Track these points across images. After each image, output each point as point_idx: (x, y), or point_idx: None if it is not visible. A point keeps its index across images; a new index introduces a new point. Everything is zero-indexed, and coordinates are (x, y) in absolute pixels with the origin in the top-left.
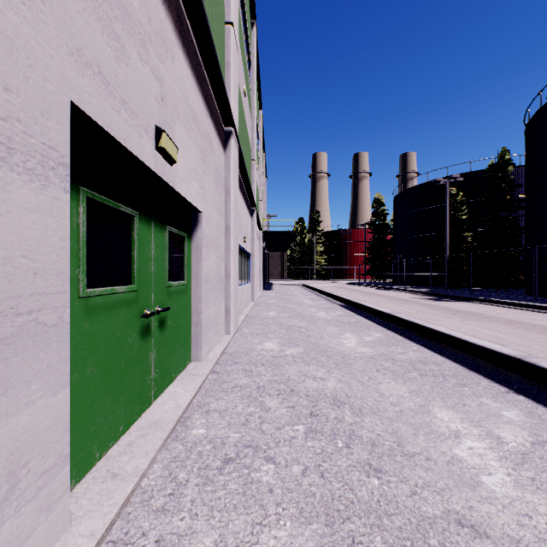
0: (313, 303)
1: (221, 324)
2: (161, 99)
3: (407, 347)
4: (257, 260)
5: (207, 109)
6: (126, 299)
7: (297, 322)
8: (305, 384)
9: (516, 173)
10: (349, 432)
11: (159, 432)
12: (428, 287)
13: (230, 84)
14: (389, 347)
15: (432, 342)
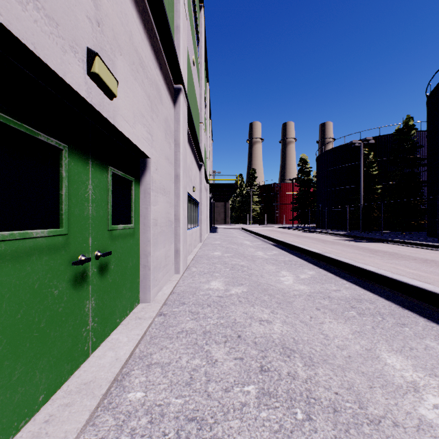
0: (251, 244)
1: (171, 264)
2: (97, 23)
3: (339, 284)
4: (205, 207)
5: (155, 60)
6: (50, 244)
7: (239, 261)
8: (252, 328)
9: (417, 136)
10: (307, 394)
11: (88, 400)
12: (345, 230)
13: (179, 45)
14: (323, 284)
15: (361, 280)
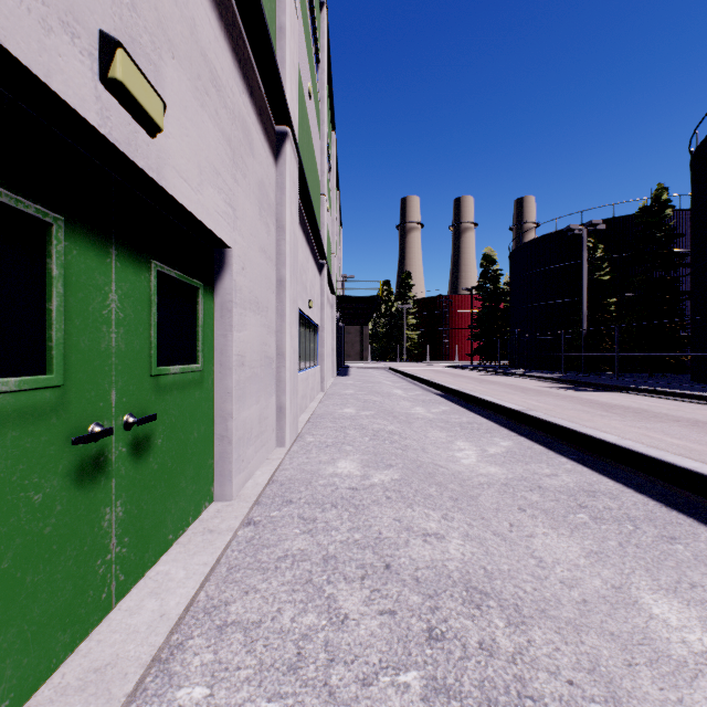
0: (405, 394)
1: (270, 431)
2: None
3: (555, 465)
4: (329, 335)
5: (241, 79)
6: (24, 407)
7: (385, 424)
8: (410, 550)
9: (675, 219)
10: (517, 689)
11: None
12: (557, 372)
13: (284, 58)
14: (528, 465)
15: (593, 457)
